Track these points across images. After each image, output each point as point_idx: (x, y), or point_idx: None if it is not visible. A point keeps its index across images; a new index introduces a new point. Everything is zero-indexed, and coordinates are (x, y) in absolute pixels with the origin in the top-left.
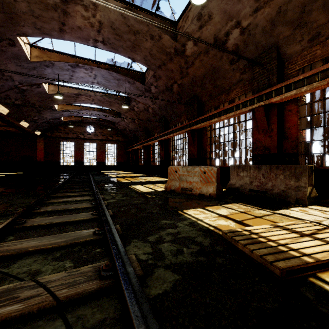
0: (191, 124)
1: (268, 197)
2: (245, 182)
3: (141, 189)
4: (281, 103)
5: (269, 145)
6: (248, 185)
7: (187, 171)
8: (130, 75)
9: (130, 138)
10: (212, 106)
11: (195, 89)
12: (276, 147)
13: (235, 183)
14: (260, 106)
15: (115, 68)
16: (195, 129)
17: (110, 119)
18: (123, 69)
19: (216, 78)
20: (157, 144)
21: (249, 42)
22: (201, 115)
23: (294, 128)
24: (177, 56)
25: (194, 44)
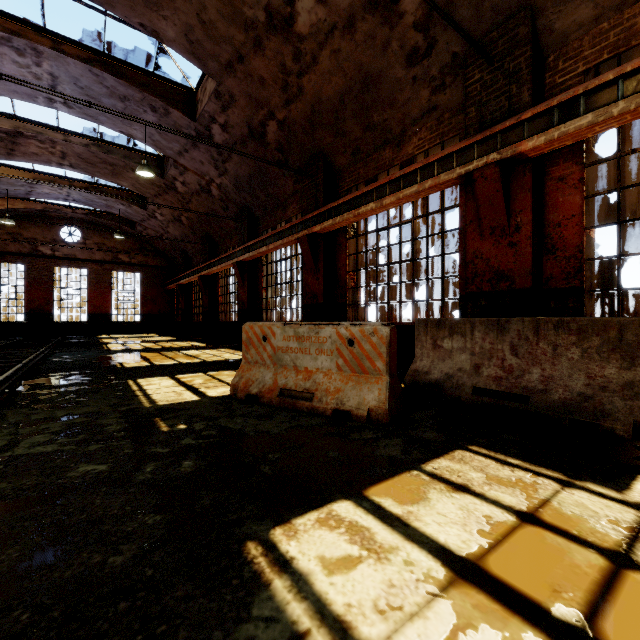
0: (310, 220)
1: (536, 413)
2: (460, 367)
3: (157, 393)
4: (540, 159)
5: (510, 268)
6: (467, 375)
7: (299, 337)
8: (155, 89)
9: (173, 260)
10: (360, 177)
11: (320, 136)
12: (529, 273)
13: (430, 368)
14: (489, 163)
15: (112, 62)
16: (319, 233)
17: (120, 212)
18: (133, 70)
19: (370, 106)
20: (232, 272)
21: None
22: (334, 201)
23: (572, 223)
24: (274, 36)
25: None
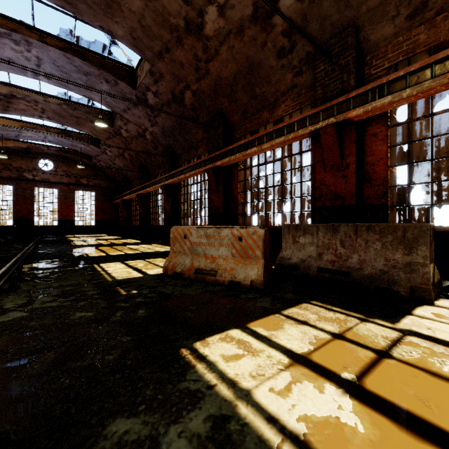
0: (214, 158)
1: (355, 282)
2: (310, 255)
3: (115, 272)
4: (361, 122)
5: (343, 191)
6: (314, 260)
7: (207, 236)
8: (108, 67)
9: (118, 183)
10: (247, 129)
11: (220, 101)
12: (354, 195)
13: (291, 256)
14: (329, 124)
15: (79, 49)
16: (219, 166)
17: (81, 149)
18: (94, 55)
19: (254, 83)
20: (160, 191)
21: (311, 17)
22: (230, 145)
23: (381, 163)
24: (190, 36)
25: (218, 14)
